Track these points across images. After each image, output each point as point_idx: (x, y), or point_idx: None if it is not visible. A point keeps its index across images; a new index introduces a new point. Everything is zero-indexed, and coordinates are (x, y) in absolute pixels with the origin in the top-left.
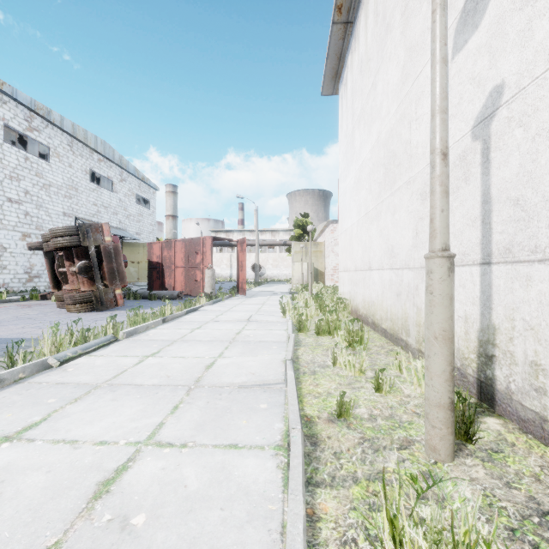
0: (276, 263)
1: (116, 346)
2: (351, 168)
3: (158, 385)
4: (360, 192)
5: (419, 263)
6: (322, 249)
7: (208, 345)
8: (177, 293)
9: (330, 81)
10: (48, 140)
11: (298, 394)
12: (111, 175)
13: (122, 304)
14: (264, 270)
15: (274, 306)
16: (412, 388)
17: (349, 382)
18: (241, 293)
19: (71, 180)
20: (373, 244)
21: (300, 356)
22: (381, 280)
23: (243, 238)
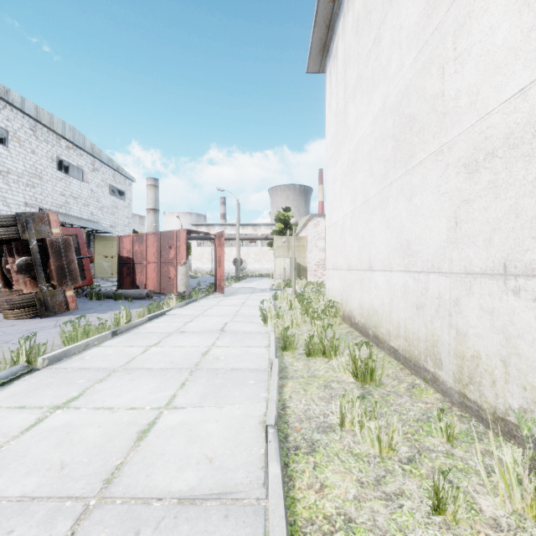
0: (258, 257)
1: (23, 383)
2: (343, 150)
3: (28, 499)
4: (356, 176)
5: (461, 267)
6: (304, 243)
7: (159, 378)
8: (147, 292)
9: (317, 56)
10: (6, 122)
11: (290, 524)
12: (81, 164)
13: (74, 307)
14: (246, 264)
15: (254, 308)
16: (496, 501)
17: (375, 475)
18: (219, 291)
19: (34, 168)
20: (376, 239)
21: (288, 402)
22: (388, 284)
23: (221, 232)
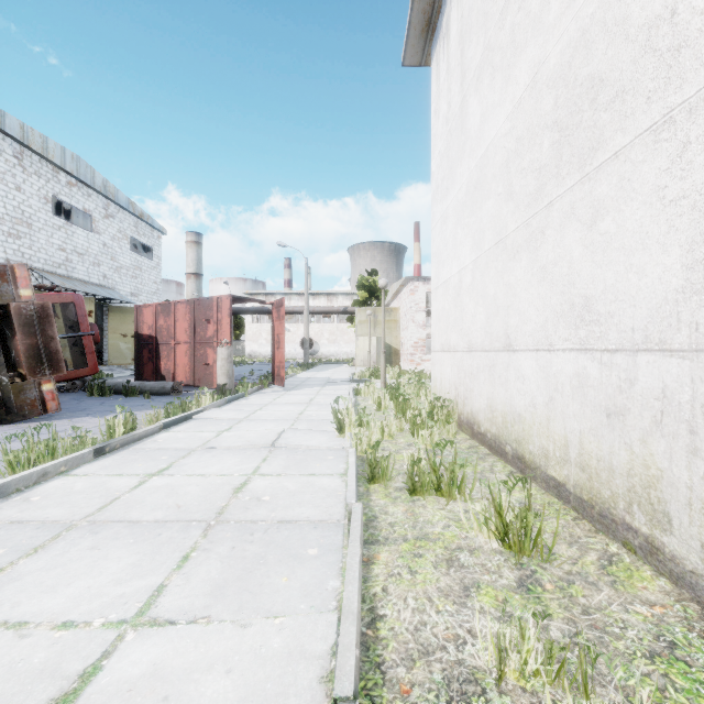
0: (334, 338)
1: None
2: (458, 171)
3: None
4: (482, 206)
5: None
6: (397, 317)
7: (144, 544)
8: (173, 385)
9: (418, 39)
10: None
11: None
12: (89, 207)
13: (55, 408)
14: (318, 347)
15: (327, 408)
16: None
17: None
18: (277, 383)
19: (20, 210)
20: (519, 300)
21: (381, 603)
22: (544, 372)
23: (280, 299)
